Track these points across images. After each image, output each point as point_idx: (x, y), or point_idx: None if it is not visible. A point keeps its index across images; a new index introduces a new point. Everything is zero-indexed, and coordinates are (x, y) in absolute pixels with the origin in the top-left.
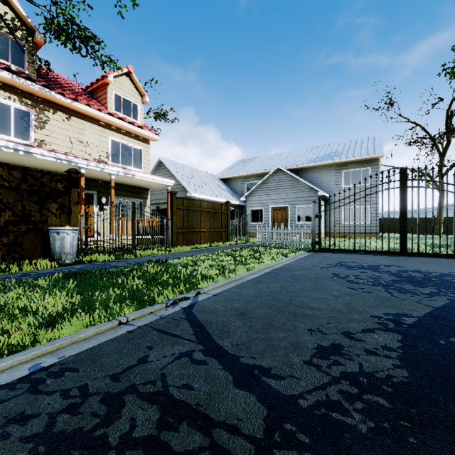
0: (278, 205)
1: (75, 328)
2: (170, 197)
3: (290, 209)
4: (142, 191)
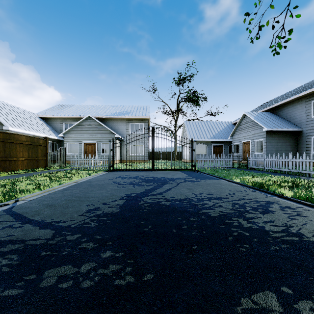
0: (89, 142)
1: None
2: None
3: (97, 144)
4: None
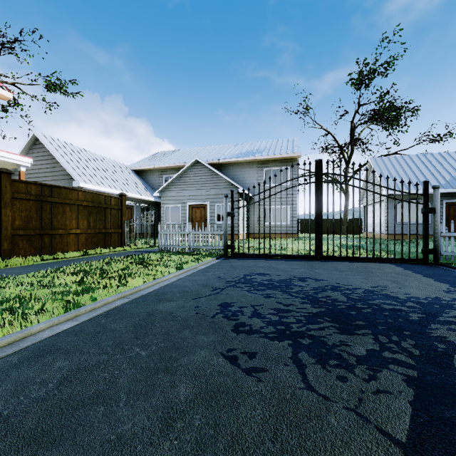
0: (196, 203)
1: None
2: None
3: (209, 207)
4: None
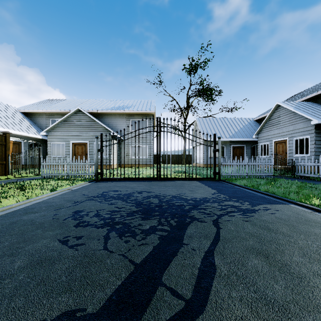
0: (78, 141)
1: None
2: None
3: (89, 145)
4: None
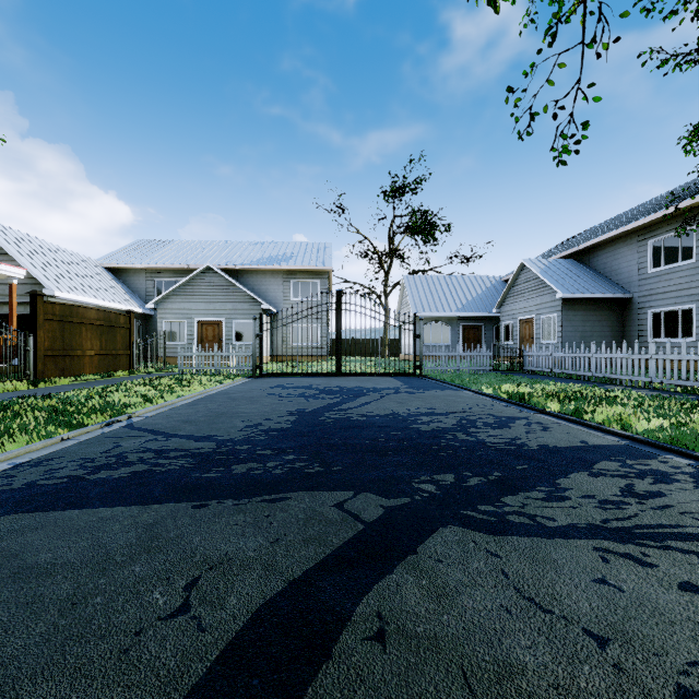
0: (208, 318)
1: (18, 444)
2: (30, 300)
3: (226, 324)
4: None
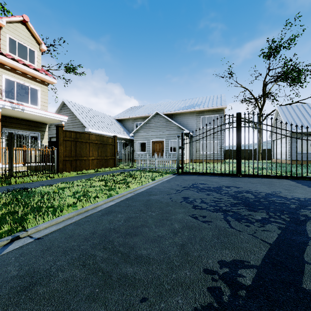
0: (157, 140)
1: None
2: (56, 129)
3: (165, 142)
4: (39, 125)
